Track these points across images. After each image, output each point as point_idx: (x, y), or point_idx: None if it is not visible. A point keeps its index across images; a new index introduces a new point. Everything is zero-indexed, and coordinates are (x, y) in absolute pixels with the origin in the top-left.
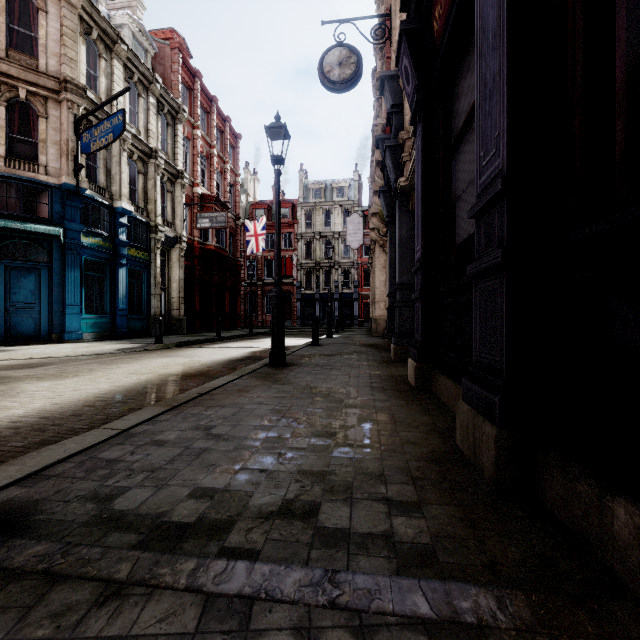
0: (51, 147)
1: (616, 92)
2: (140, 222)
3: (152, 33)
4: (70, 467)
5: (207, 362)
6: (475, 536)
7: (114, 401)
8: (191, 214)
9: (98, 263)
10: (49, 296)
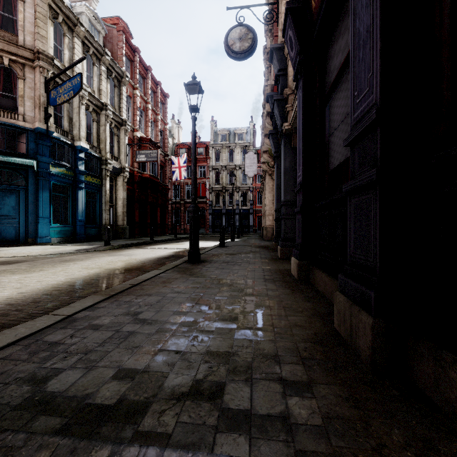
0: (27, 101)
1: None
2: (94, 157)
3: (103, 20)
4: (17, 350)
5: (142, 259)
6: (361, 417)
7: (67, 290)
8: (132, 151)
9: (63, 186)
10: (26, 211)
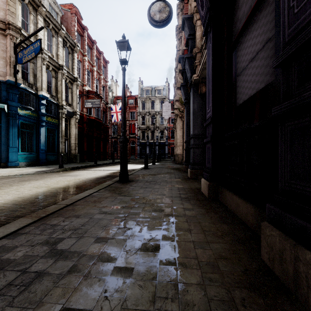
0: (1, 60)
1: None
2: (53, 103)
3: (61, 6)
4: None
5: (84, 179)
6: None
7: (8, 210)
8: (82, 100)
9: (29, 124)
10: None
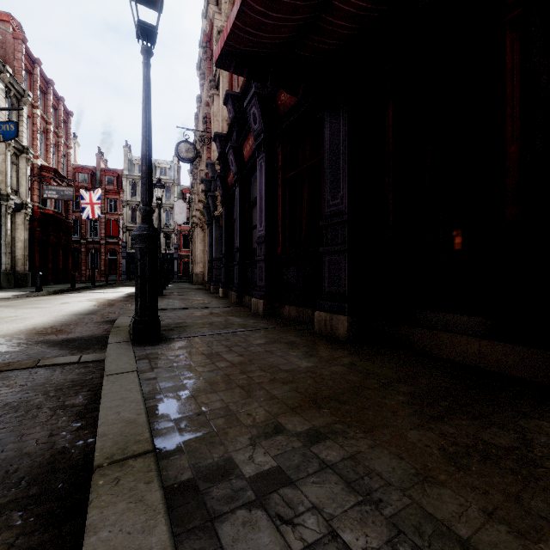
0: None
1: (251, 241)
2: None
3: None
4: None
5: (110, 297)
6: (231, 305)
7: (107, 306)
8: (31, 182)
9: None
10: None
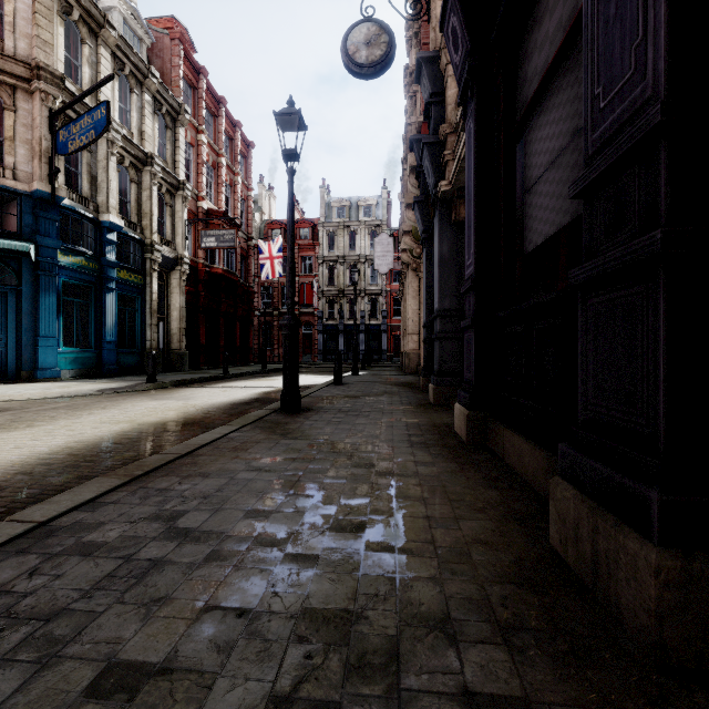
0: (20, 147)
1: None
2: (132, 239)
3: (149, 21)
4: None
5: (205, 406)
6: None
7: (63, 465)
8: (195, 232)
9: (80, 287)
10: (18, 326)
